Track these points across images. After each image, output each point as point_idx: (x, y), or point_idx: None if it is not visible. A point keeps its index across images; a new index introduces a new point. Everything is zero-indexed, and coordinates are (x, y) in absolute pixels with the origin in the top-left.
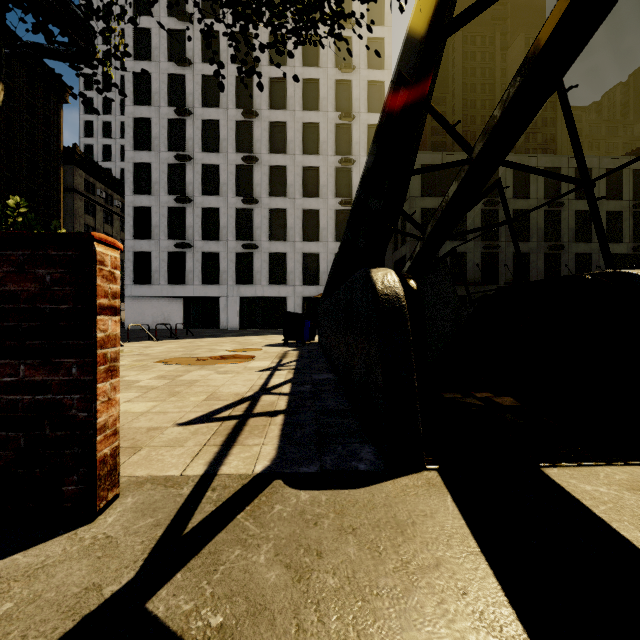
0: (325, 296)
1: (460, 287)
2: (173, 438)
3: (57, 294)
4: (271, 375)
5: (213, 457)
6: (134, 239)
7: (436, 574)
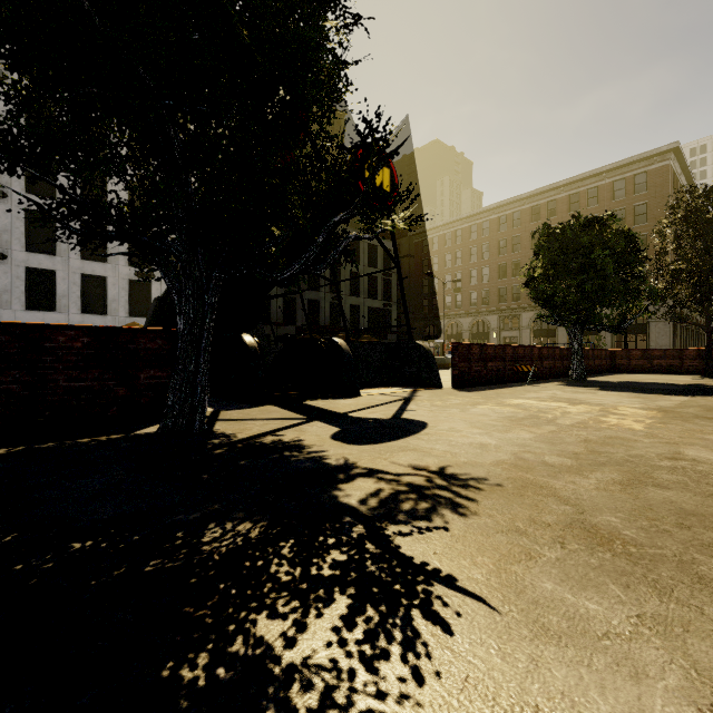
0: None
1: (265, 326)
2: None
3: (164, 348)
4: None
5: None
6: None
7: (276, 412)
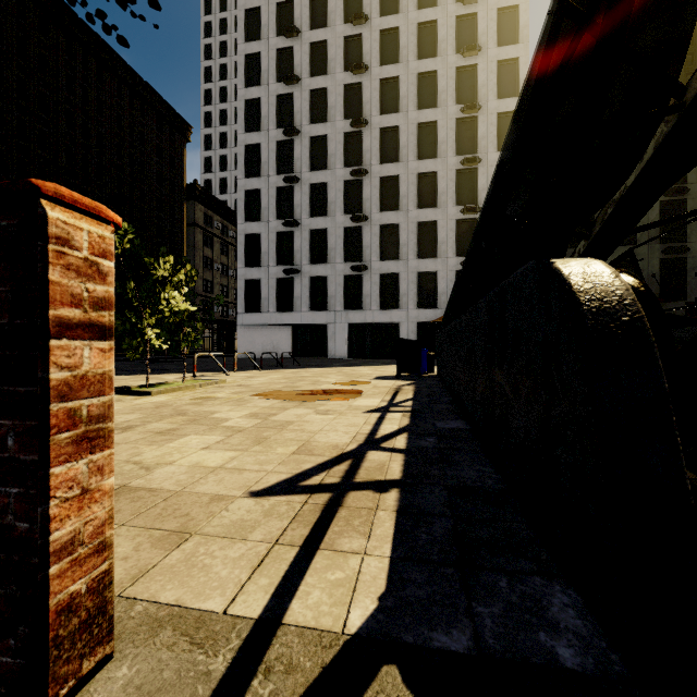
0: (447, 319)
1: None
2: (237, 520)
3: None
4: (381, 419)
5: (283, 573)
6: (245, 267)
7: None
